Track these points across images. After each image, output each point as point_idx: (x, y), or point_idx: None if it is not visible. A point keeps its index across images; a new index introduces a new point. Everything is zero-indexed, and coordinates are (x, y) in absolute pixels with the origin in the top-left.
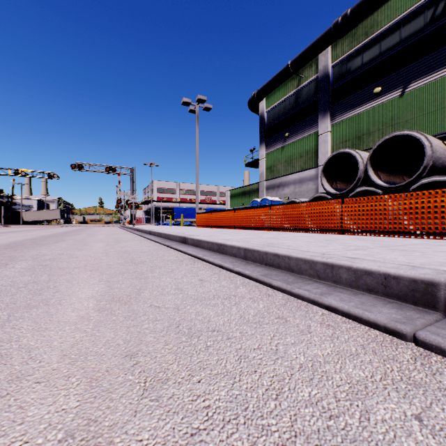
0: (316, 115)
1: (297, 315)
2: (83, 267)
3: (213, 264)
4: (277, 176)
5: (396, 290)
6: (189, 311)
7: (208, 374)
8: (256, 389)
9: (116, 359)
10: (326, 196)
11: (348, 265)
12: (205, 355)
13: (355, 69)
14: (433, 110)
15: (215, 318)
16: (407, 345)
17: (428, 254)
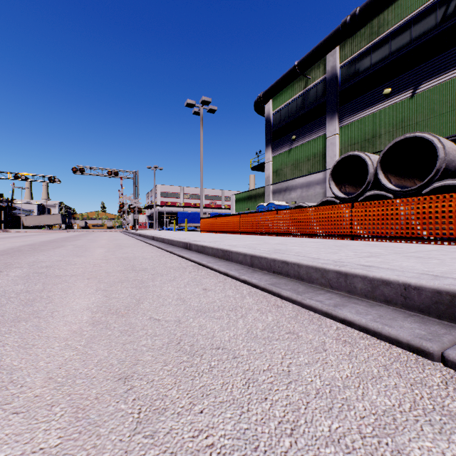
0: (323, 117)
1: (310, 329)
2: (80, 275)
3: (218, 272)
4: (284, 180)
5: (417, 302)
6: (192, 325)
7: (211, 402)
8: (268, 421)
9: (108, 383)
10: (334, 200)
11: (364, 274)
12: (209, 377)
13: (364, 69)
14: (445, 112)
15: (220, 332)
16: (435, 366)
17: (446, 261)
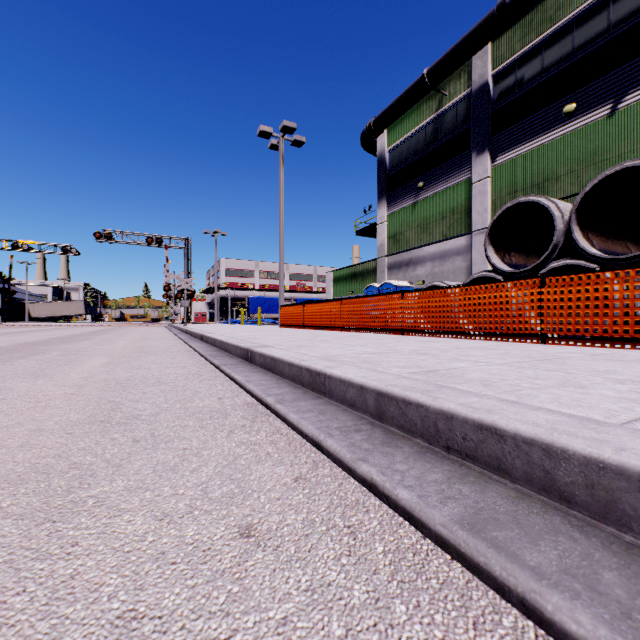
0: (467, 152)
1: None
2: None
3: (298, 431)
4: (406, 249)
5: None
6: None
7: None
8: None
9: None
10: (495, 276)
11: None
12: None
13: (532, 77)
14: None
15: None
16: None
17: None
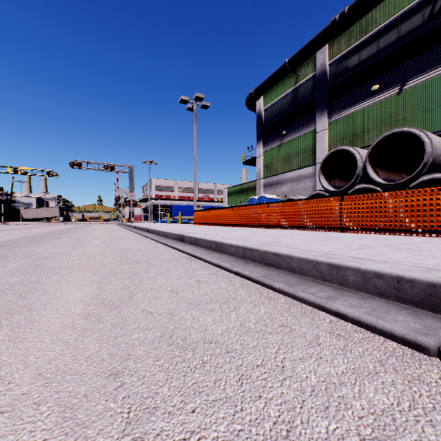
0: (313, 113)
1: (303, 322)
2: (75, 266)
3: (211, 263)
4: (275, 174)
5: (410, 294)
6: (185, 318)
7: (204, 401)
8: (262, 422)
9: (98, 380)
10: (324, 193)
11: (356, 266)
12: (201, 373)
13: (353, 67)
14: (431, 107)
15: (213, 326)
16: (431, 361)
17: (436, 253)
